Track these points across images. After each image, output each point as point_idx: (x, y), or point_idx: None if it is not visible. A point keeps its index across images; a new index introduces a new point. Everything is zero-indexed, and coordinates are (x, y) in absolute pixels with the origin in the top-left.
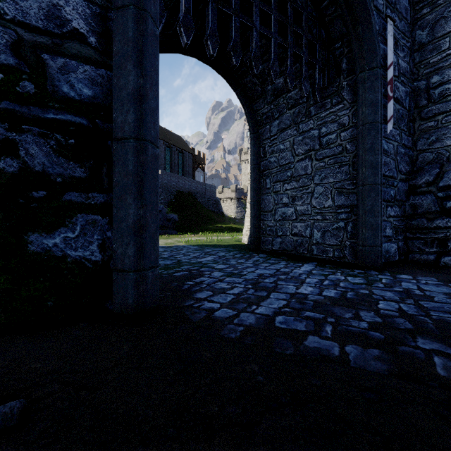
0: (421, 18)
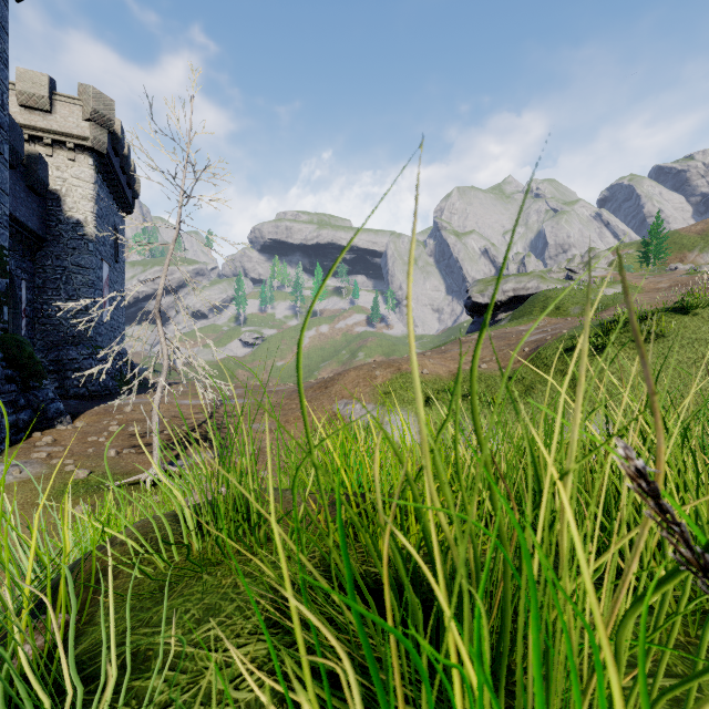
0: (39, 273)
